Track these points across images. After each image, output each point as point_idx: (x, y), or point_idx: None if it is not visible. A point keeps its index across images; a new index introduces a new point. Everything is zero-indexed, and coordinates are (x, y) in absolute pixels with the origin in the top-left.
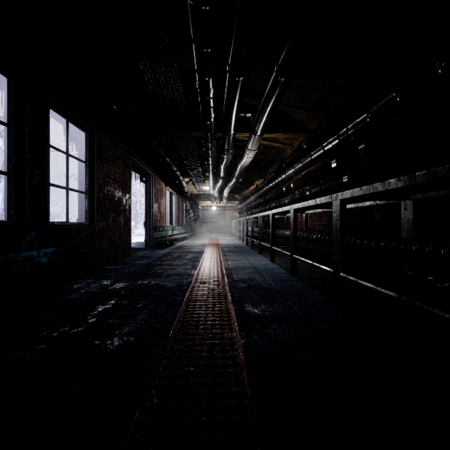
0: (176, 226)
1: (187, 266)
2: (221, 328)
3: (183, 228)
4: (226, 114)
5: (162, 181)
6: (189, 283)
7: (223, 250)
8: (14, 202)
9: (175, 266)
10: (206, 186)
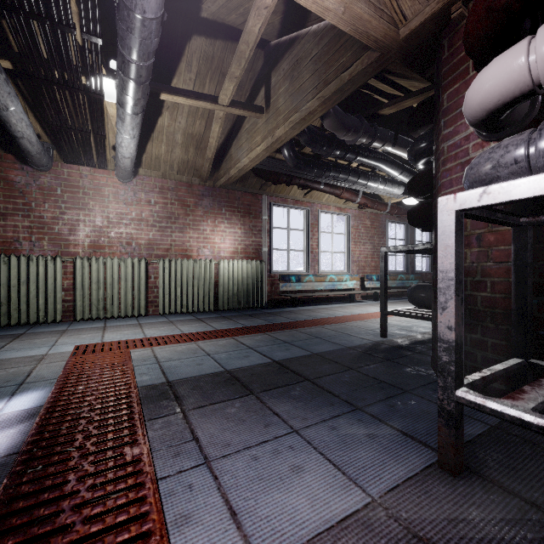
0: None
1: None
2: None
3: None
4: None
5: None
6: None
7: None
8: (406, 264)
9: None
10: None
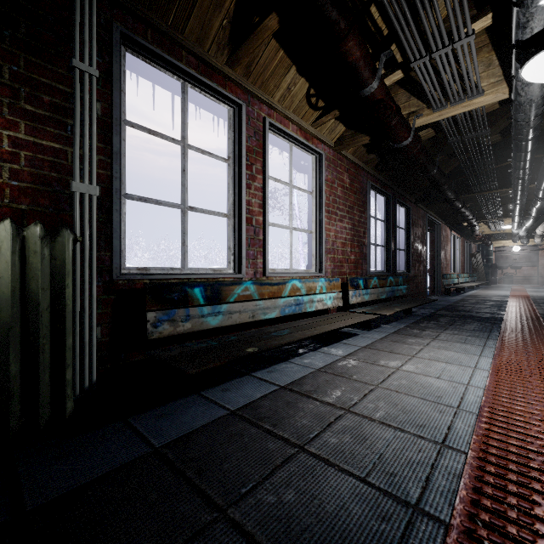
0: (459, 273)
1: (492, 309)
2: (538, 333)
3: (468, 276)
4: (542, 180)
5: (447, 227)
6: (501, 317)
7: (535, 301)
8: (386, 260)
9: (479, 308)
10: (506, 225)
